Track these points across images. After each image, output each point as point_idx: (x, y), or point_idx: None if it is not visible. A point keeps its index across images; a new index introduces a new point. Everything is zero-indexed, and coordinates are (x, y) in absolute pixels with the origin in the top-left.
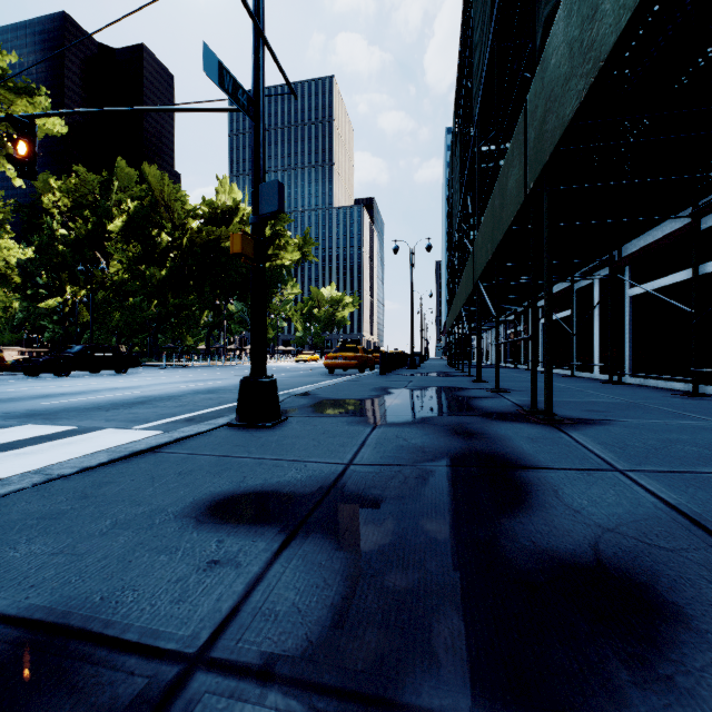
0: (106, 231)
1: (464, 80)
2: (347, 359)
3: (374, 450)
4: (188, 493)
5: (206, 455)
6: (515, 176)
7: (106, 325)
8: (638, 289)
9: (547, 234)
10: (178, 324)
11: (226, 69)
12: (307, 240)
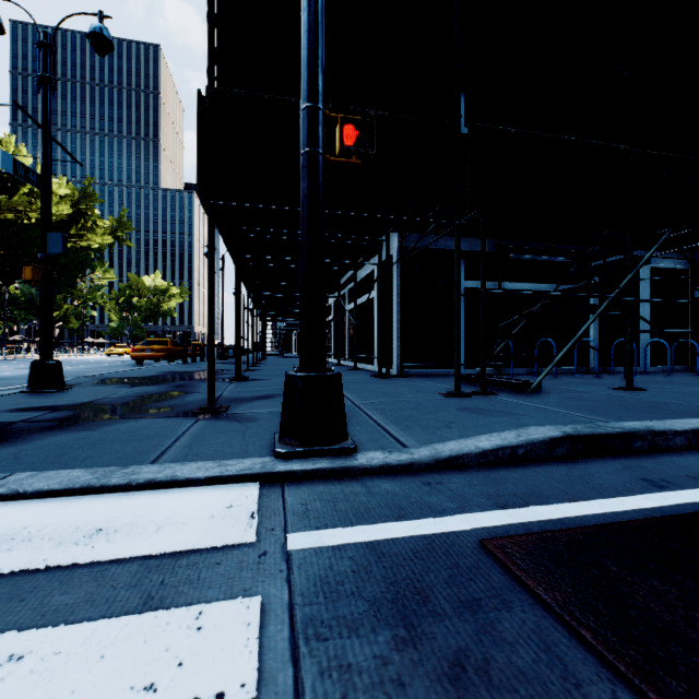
0: None
1: None
2: (155, 351)
3: (120, 394)
4: (1, 409)
5: (7, 402)
6: None
7: None
8: (349, 306)
9: (236, 283)
10: None
11: (19, 162)
12: (123, 224)
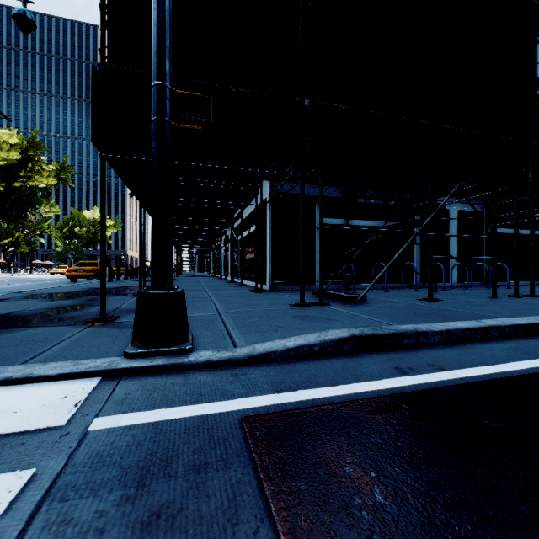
0: None
1: None
2: (86, 271)
3: (38, 307)
4: None
5: None
6: None
7: None
8: (240, 237)
9: (140, 218)
10: None
11: None
12: (65, 168)
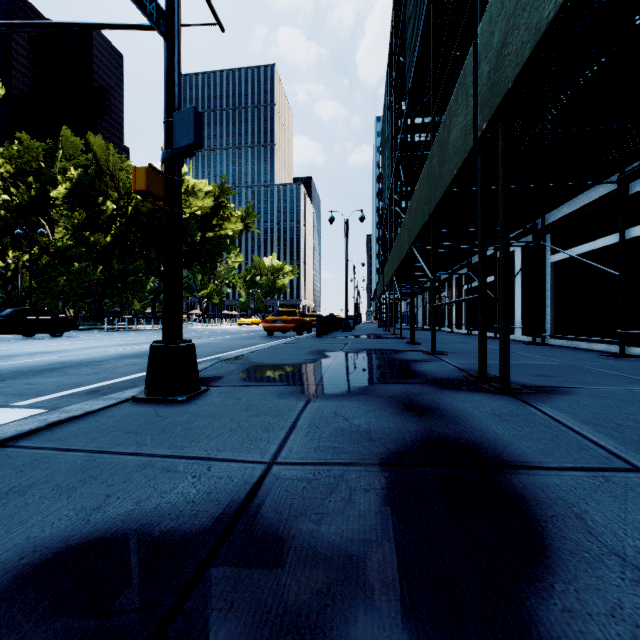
0: (50, 198)
1: (396, 58)
2: (285, 322)
3: (306, 436)
4: None
5: (74, 451)
6: (460, 124)
7: (50, 289)
8: (559, 256)
9: (503, 179)
10: (123, 289)
11: None
12: (250, 213)
